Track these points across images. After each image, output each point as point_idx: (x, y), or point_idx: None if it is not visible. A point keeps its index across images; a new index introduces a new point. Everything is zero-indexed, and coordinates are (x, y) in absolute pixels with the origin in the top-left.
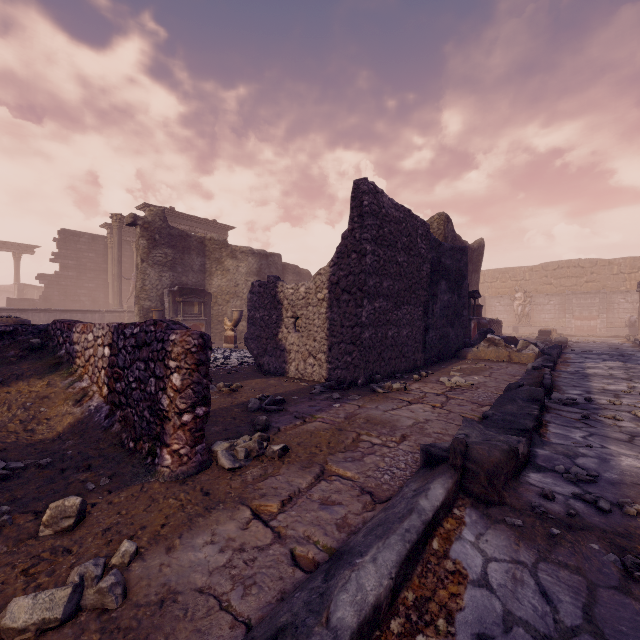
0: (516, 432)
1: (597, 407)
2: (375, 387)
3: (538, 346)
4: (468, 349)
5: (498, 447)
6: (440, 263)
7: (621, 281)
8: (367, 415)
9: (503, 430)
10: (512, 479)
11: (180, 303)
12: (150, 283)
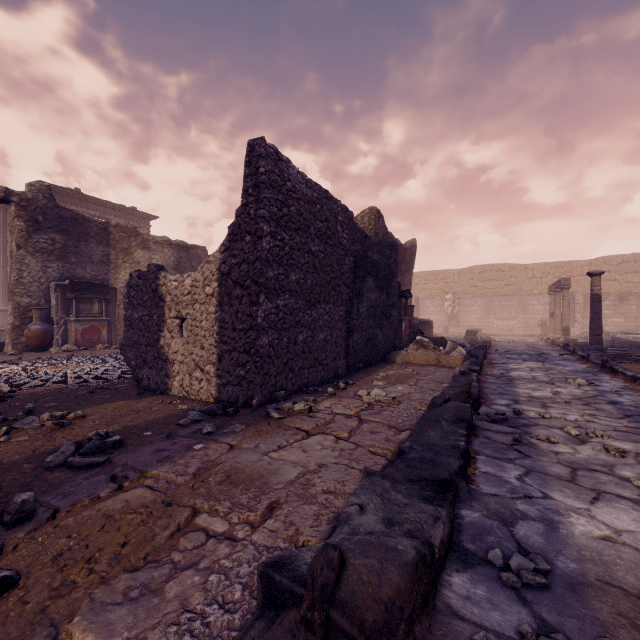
0: (435, 490)
1: (527, 423)
2: (270, 410)
3: (465, 346)
4: (397, 352)
5: (398, 558)
6: (367, 258)
7: (534, 285)
8: (233, 464)
9: (417, 487)
10: (422, 612)
11: (73, 300)
12: (30, 275)
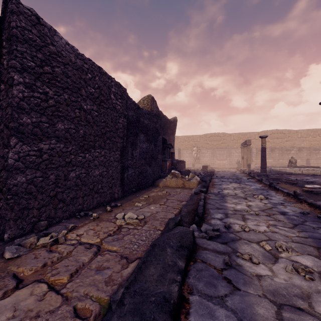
0: None
1: (234, 237)
2: (6, 249)
3: (201, 174)
4: (160, 180)
5: None
6: (139, 121)
7: (234, 143)
8: None
9: None
10: None
11: None
12: None
